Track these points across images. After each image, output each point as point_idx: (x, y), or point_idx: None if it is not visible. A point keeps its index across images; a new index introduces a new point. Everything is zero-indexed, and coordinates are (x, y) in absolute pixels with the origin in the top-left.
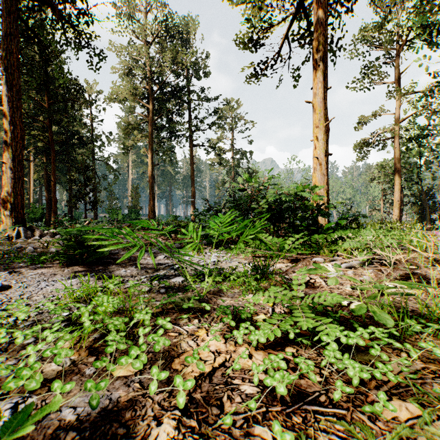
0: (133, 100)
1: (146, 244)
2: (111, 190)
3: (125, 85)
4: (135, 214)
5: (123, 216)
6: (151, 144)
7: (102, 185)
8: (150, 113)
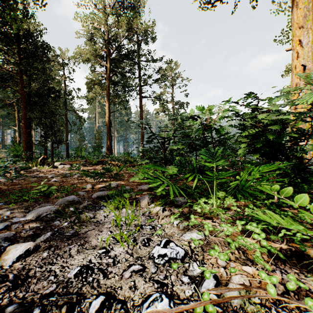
0: (95, 62)
1: (61, 189)
2: (81, 134)
3: (88, 49)
4: (97, 151)
5: (89, 153)
6: (108, 95)
7: (73, 129)
8: (107, 70)
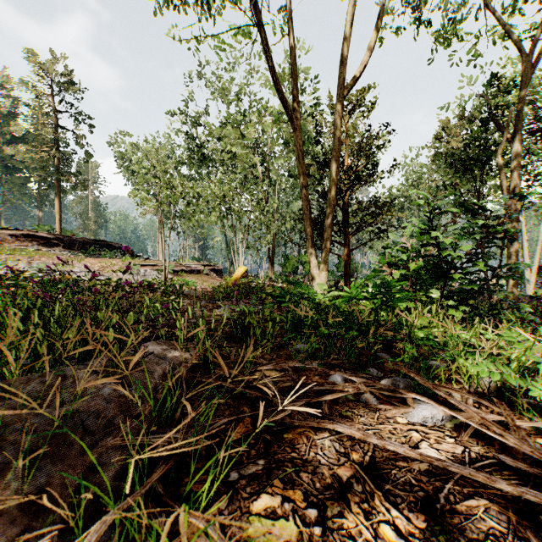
0: None
1: None
2: None
3: None
4: None
5: None
6: None
7: None
8: None
